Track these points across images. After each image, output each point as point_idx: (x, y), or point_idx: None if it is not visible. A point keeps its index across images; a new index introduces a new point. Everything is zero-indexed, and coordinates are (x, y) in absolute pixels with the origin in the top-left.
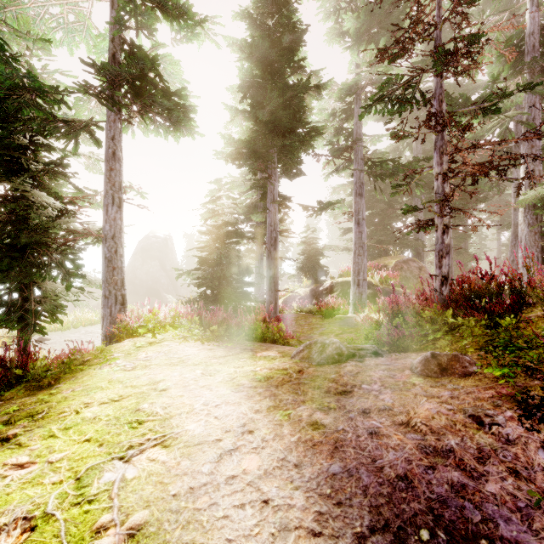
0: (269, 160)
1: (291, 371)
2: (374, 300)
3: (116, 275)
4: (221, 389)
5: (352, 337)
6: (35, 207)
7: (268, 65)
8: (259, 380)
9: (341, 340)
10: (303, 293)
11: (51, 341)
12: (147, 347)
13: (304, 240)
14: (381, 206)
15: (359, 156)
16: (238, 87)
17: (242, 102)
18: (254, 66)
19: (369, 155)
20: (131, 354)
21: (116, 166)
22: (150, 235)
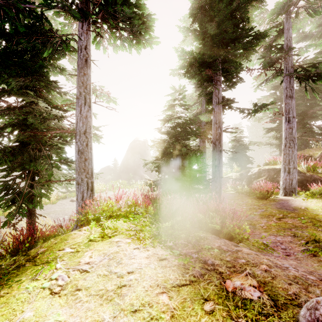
0: (214, 69)
1: None
2: (301, 185)
3: (86, 165)
4: None
5: (297, 223)
6: (34, 113)
7: None
8: None
9: (286, 226)
10: (234, 177)
11: None
12: (98, 242)
13: (234, 139)
14: (301, 108)
15: (290, 65)
16: (189, 9)
17: (192, 26)
18: None
19: (298, 62)
20: (79, 251)
21: (86, 71)
22: (136, 140)
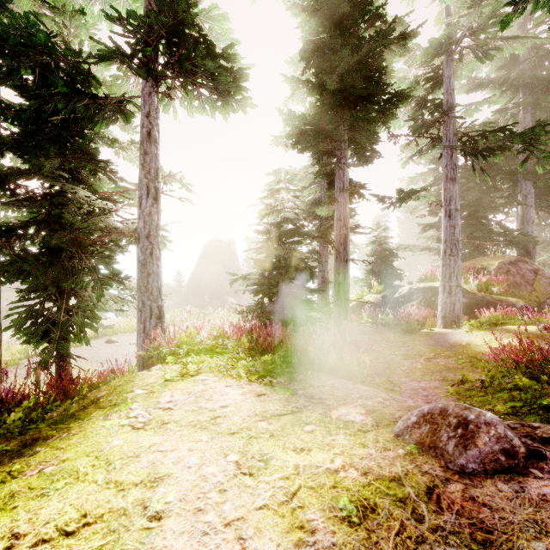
0: (337, 139)
1: (413, 494)
2: (469, 311)
3: (152, 283)
4: (265, 549)
5: (451, 364)
6: (70, 205)
7: (336, 24)
8: (347, 517)
9: (436, 368)
10: (374, 300)
11: (118, 343)
12: (177, 381)
13: (374, 240)
14: (474, 195)
15: (451, 131)
16: (300, 51)
17: (305, 73)
18: (319, 27)
19: (464, 128)
20: (154, 392)
21: (151, 149)
22: (214, 240)
